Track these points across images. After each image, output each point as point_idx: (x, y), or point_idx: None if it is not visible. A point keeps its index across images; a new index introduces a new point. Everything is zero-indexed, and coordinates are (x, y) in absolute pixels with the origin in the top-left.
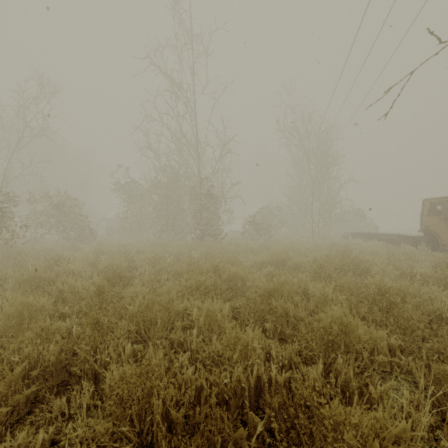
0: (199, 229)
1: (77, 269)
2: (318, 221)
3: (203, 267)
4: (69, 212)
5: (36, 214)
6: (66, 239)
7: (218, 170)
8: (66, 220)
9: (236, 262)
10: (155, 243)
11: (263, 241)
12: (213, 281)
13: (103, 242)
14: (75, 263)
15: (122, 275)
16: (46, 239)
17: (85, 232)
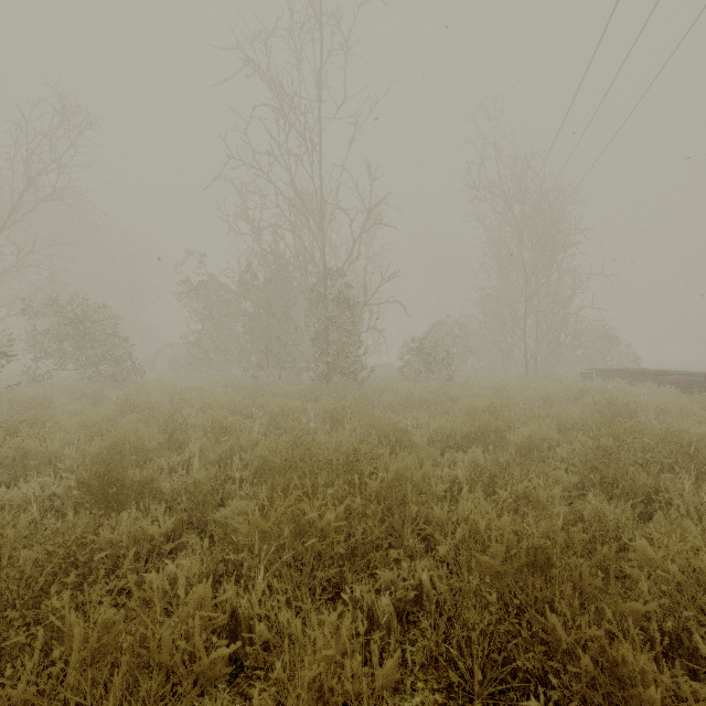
0: (323, 361)
1: (48, 450)
2: (537, 348)
3: (321, 455)
4: (97, 332)
5: (36, 335)
6: (93, 380)
7: (358, 256)
8: (89, 346)
9: (397, 435)
10: (243, 387)
11: (438, 383)
12: (343, 507)
13: (152, 385)
14: (62, 433)
15: (119, 478)
16: (61, 379)
17: (125, 366)
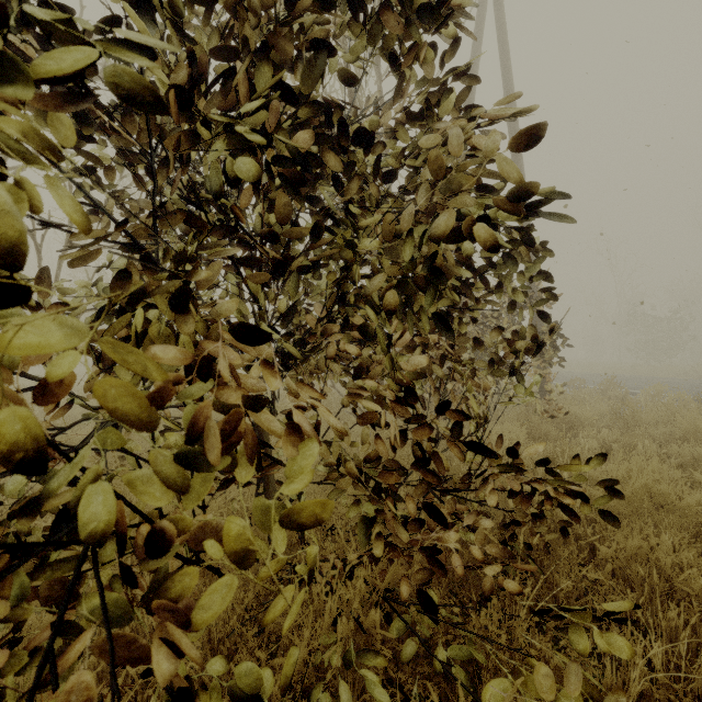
0: None
1: None
2: None
3: None
4: None
5: None
6: None
7: None
8: None
9: None
10: None
11: None
12: None
13: None
14: None
15: None
16: None
17: None
